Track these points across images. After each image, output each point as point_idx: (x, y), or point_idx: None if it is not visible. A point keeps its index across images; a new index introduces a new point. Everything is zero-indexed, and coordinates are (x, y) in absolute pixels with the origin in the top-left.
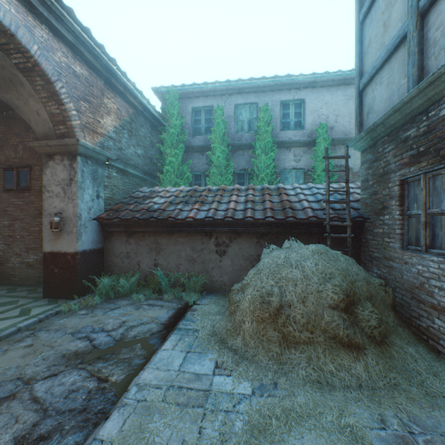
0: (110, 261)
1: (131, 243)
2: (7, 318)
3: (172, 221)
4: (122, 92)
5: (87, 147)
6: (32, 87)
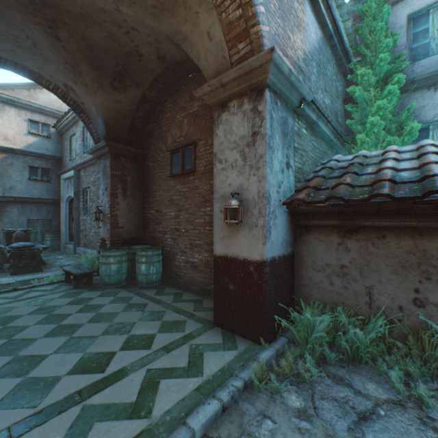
0: (305, 278)
1: (348, 248)
2: (173, 374)
3: None
4: None
5: (280, 68)
6: None
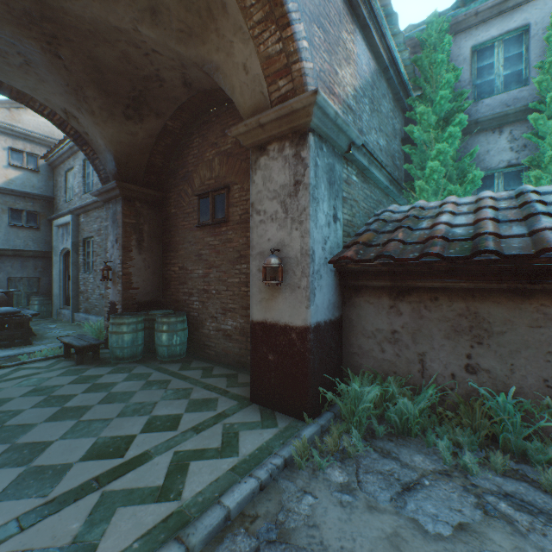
0: (354, 345)
1: (400, 311)
2: (204, 455)
3: (545, 261)
4: (365, 21)
5: (326, 110)
6: (238, 6)
